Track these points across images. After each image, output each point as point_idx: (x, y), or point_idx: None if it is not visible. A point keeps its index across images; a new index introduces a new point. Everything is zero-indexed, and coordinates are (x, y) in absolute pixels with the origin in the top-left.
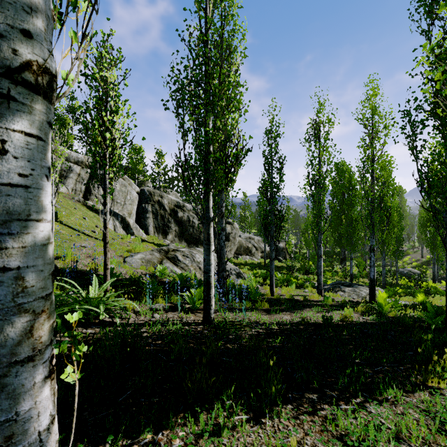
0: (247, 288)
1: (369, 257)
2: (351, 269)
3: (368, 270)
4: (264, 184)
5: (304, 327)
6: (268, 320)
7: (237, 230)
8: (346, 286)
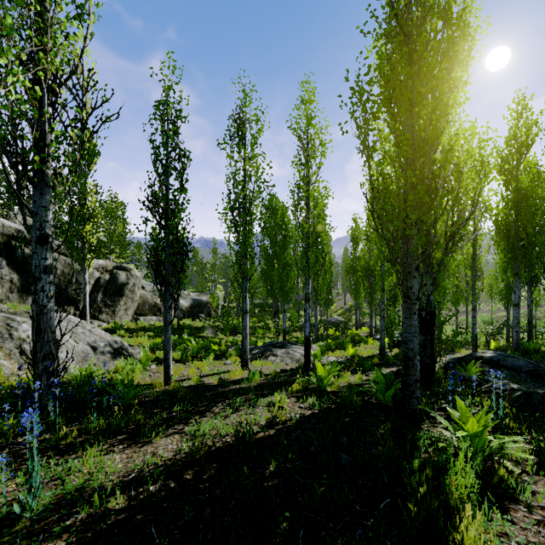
0: (110, 384)
1: (305, 309)
2: (284, 323)
3: (301, 323)
4: (154, 195)
5: (194, 476)
6: (118, 471)
7: (138, 279)
8: (278, 347)
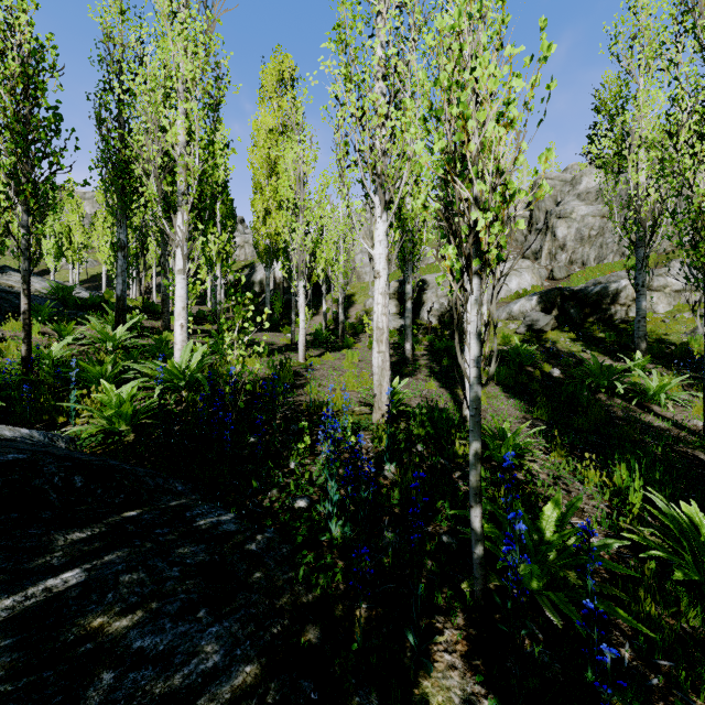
0: None
1: None
2: None
3: None
4: None
5: None
6: None
7: None
8: None
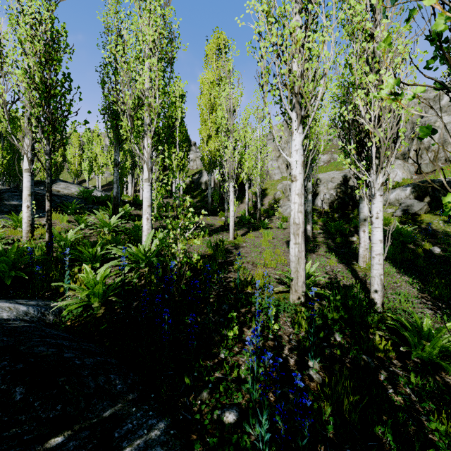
0: None
1: None
2: None
3: None
4: None
5: None
6: None
7: None
8: None
